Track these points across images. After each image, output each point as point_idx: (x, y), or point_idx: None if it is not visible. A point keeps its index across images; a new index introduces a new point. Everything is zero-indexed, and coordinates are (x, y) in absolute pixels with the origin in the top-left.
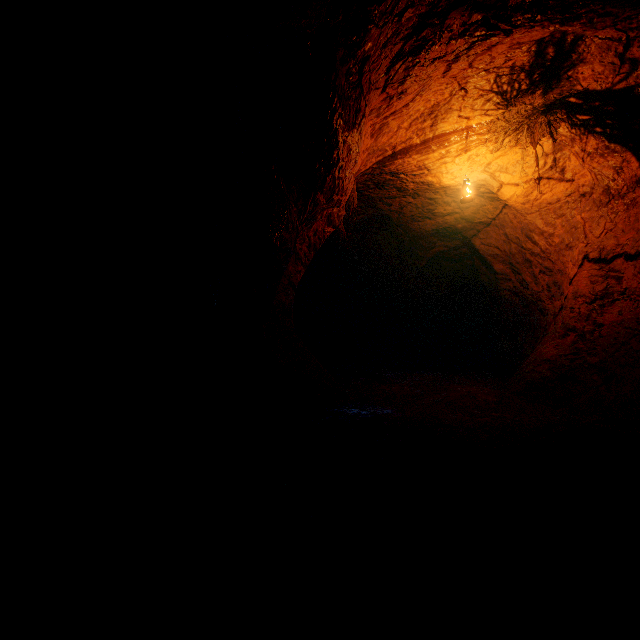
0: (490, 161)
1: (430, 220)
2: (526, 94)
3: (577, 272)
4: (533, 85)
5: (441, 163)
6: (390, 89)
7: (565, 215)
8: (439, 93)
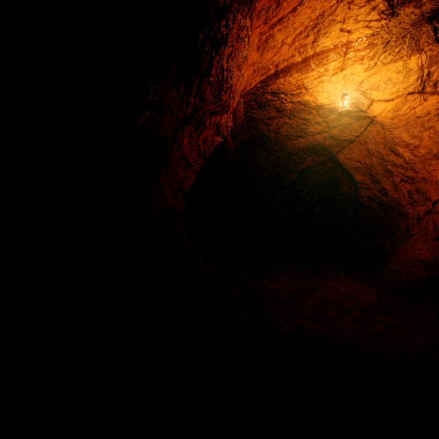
0: (363, 79)
1: (302, 138)
2: None
3: None
4: None
5: (318, 82)
6: None
7: (433, 127)
8: None
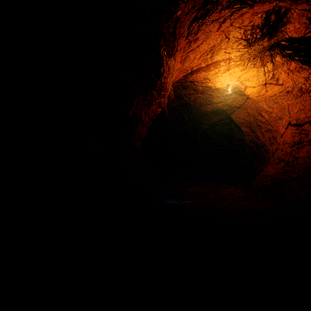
0: (240, 75)
1: (210, 105)
2: (259, 40)
3: (285, 131)
4: (263, 35)
5: (215, 76)
6: (190, 37)
7: (278, 102)
8: (215, 40)
